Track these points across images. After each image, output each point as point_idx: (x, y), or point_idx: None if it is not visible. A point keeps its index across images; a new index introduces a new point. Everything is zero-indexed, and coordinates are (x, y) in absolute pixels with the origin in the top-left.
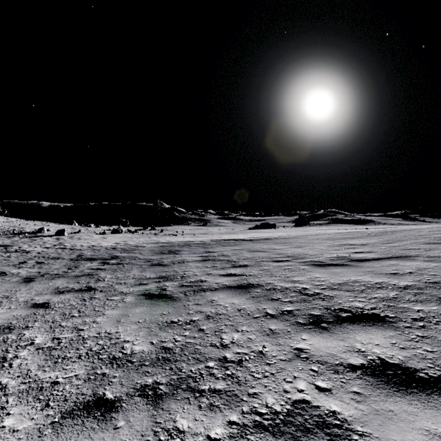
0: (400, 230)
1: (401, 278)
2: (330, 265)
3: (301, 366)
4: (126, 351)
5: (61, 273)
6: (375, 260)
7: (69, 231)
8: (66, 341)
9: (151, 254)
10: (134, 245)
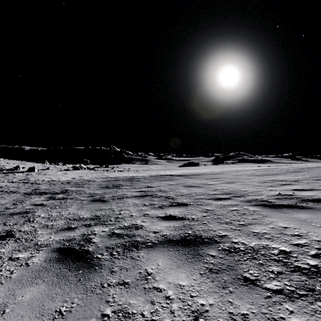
0: (313, 167)
1: None
2: (284, 207)
3: None
4: None
5: (1, 210)
6: None
7: (40, 168)
8: None
9: (97, 188)
10: (86, 180)
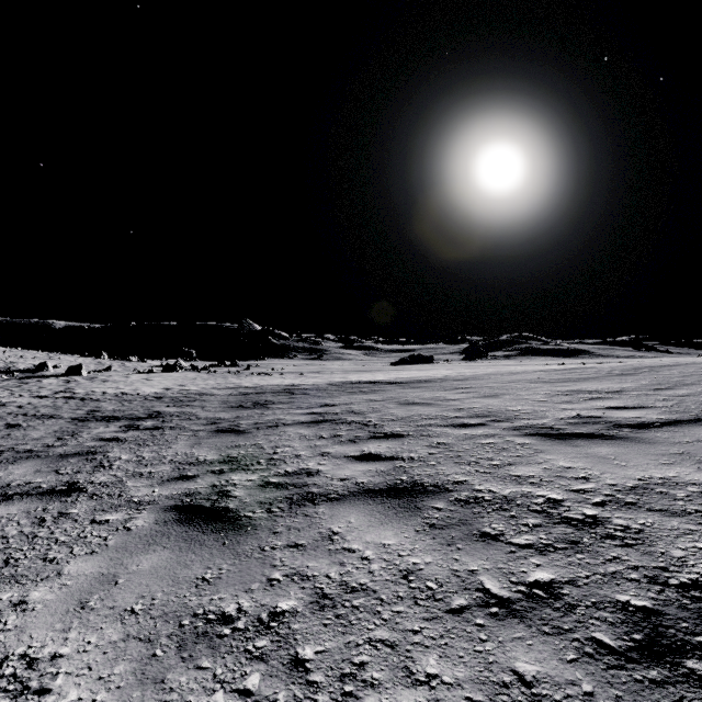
0: (662, 365)
1: None
2: (577, 437)
3: None
4: None
5: (38, 449)
6: (668, 425)
7: (93, 369)
8: None
9: (221, 409)
10: (195, 392)
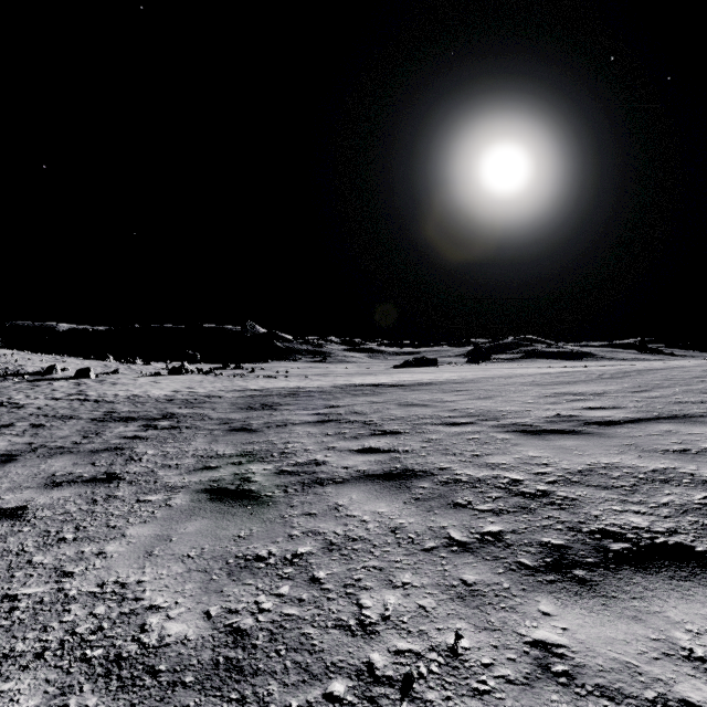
0: (650, 369)
1: (698, 459)
2: (551, 433)
3: (562, 706)
4: (148, 638)
5: (68, 446)
6: (630, 422)
7: (100, 371)
8: (28, 605)
9: (231, 410)
10: (204, 395)
